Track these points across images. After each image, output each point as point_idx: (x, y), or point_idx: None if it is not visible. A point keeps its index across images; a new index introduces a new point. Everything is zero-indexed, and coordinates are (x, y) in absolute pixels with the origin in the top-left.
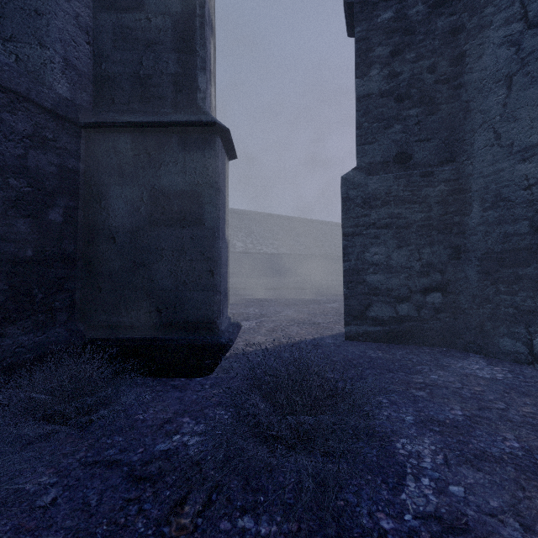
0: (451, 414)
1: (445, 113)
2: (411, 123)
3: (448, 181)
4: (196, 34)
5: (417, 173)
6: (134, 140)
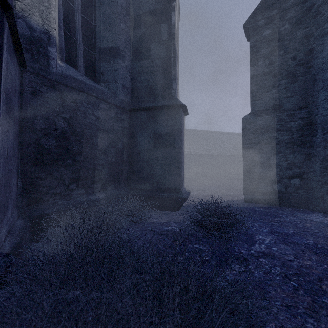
0: (287, 231)
1: (302, 81)
2: (281, 88)
3: (303, 119)
4: (171, 65)
5: (285, 115)
6: (147, 113)
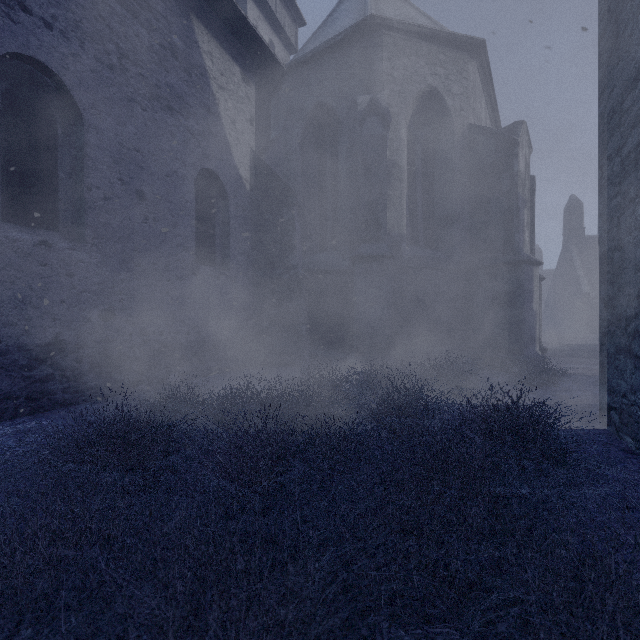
0: None
1: None
2: None
3: None
4: (513, 217)
5: None
6: (485, 272)
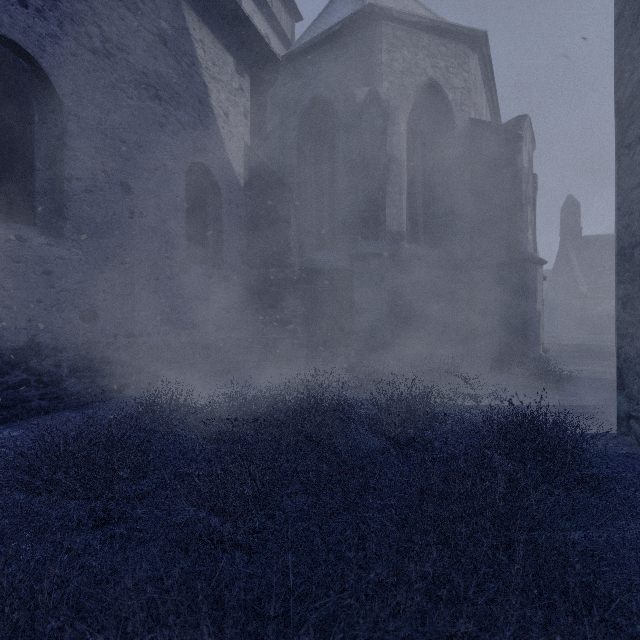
0: None
1: None
2: None
3: None
4: (517, 214)
5: None
6: (487, 271)
